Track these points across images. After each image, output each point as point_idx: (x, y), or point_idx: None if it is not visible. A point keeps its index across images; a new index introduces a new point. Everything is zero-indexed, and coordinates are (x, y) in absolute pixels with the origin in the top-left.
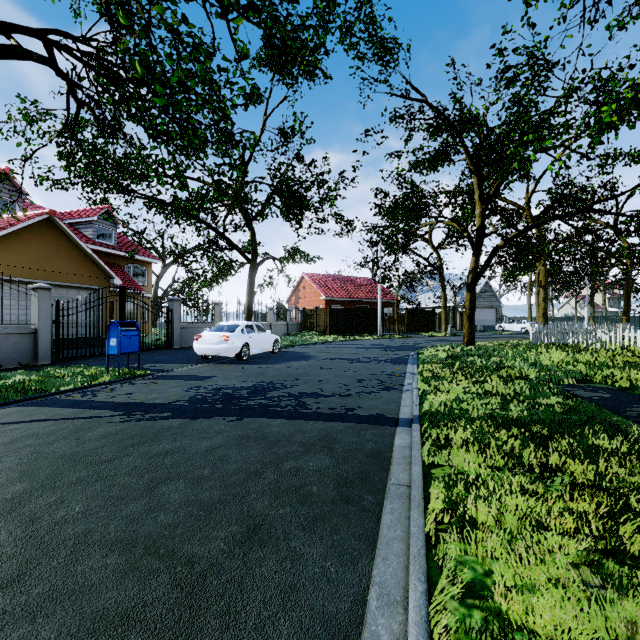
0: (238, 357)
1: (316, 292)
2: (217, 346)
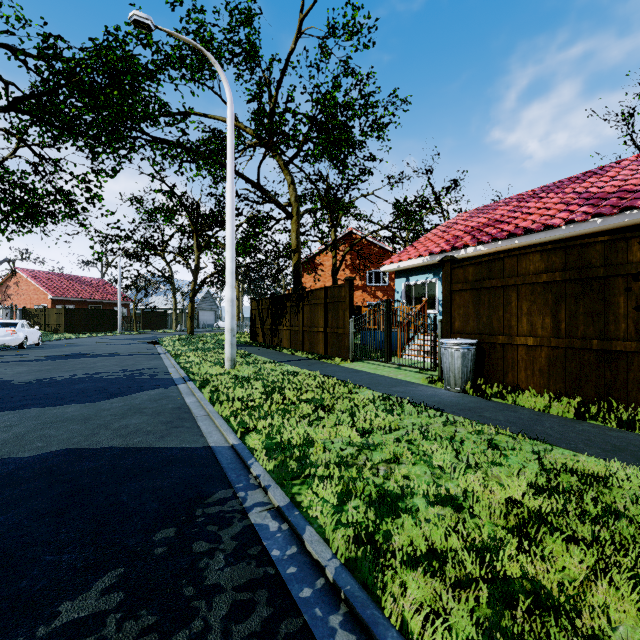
0: (20, 346)
1: (38, 290)
2: (3, 338)
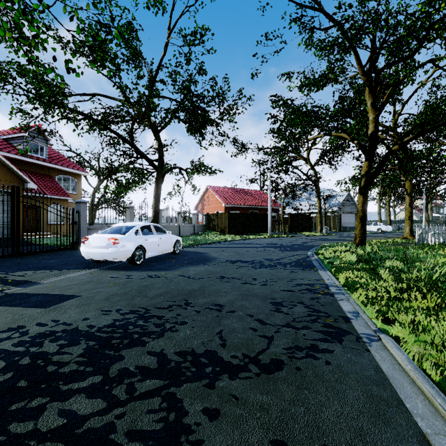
0: (130, 261)
1: (217, 200)
2: (104, 250)
